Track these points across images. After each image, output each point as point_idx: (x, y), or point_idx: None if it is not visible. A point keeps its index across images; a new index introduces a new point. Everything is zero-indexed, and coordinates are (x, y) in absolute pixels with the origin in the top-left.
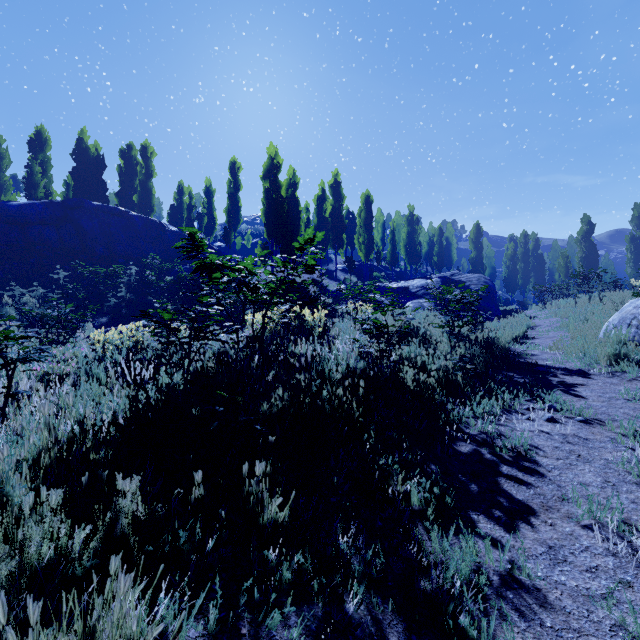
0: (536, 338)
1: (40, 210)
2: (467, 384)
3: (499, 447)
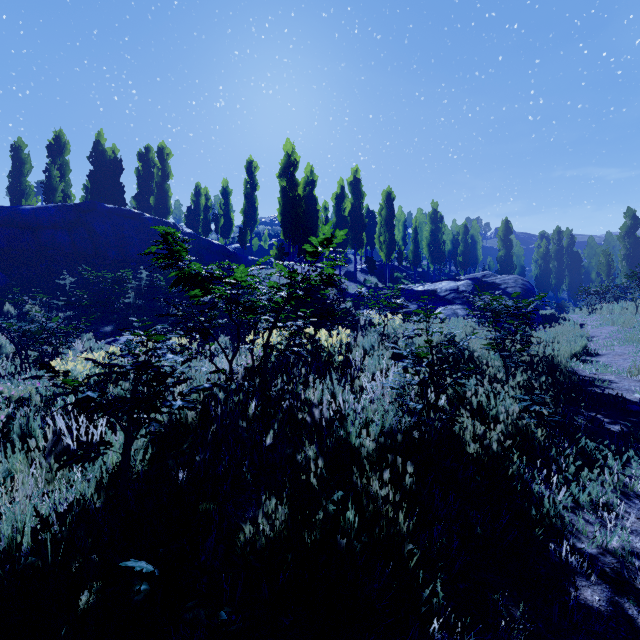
0: (600, 354)
1: (52, 214)
2: (546, 439)
3: None
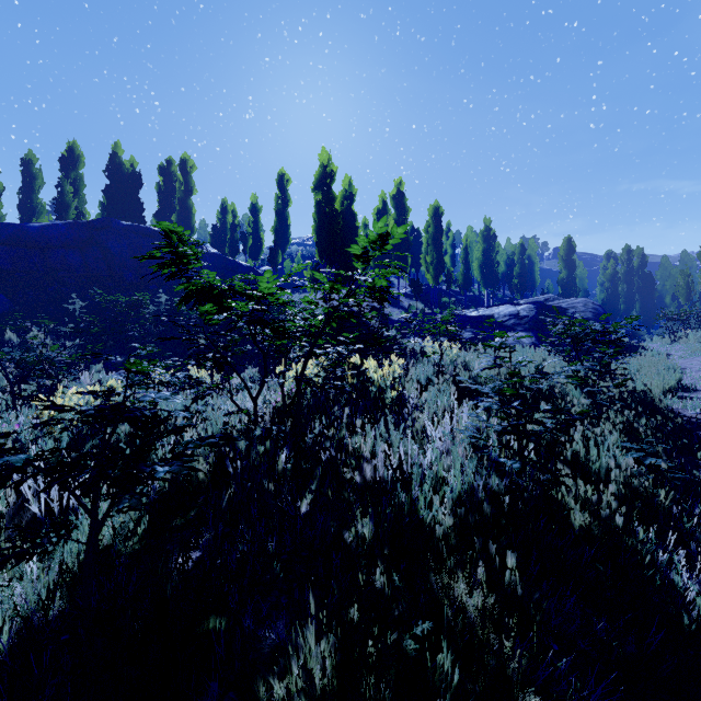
0: (698, 390)
1: (63, 232)
2: (670, 503)
3: None
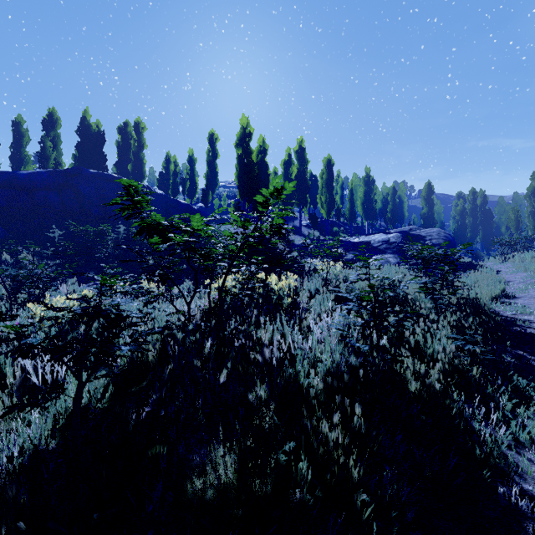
0: (517, 297)
1: (45, 177)
2: (480, 376)
3: None
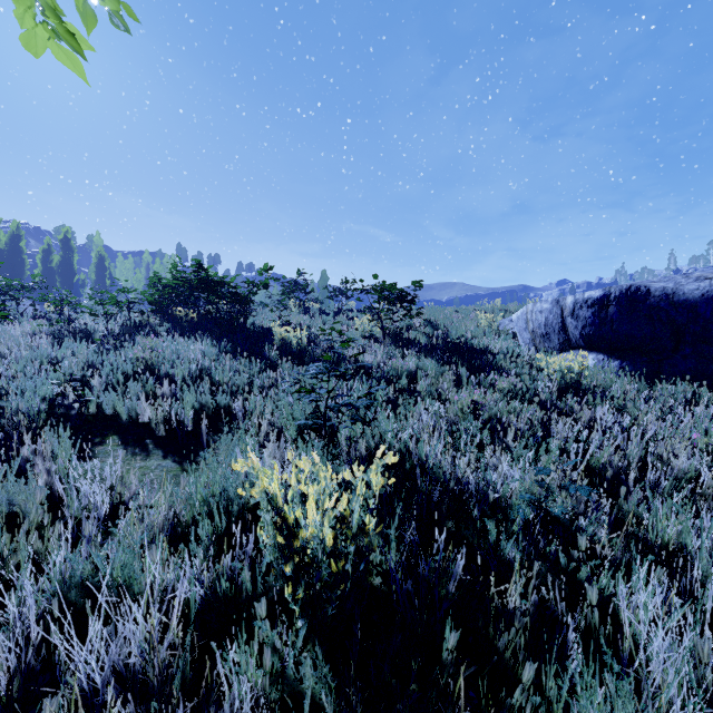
0: None
1: None
2: None
3: None
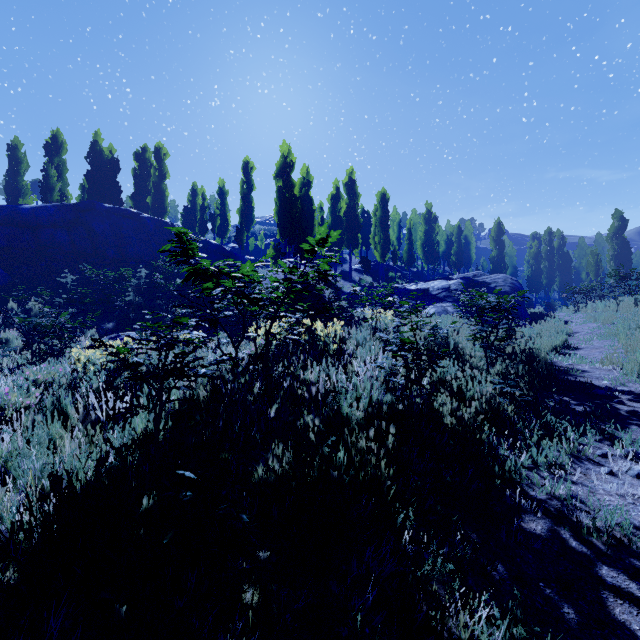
0: (579, 348)
1: (52, 213)
2: (516, 416)
3: (584, 525)
